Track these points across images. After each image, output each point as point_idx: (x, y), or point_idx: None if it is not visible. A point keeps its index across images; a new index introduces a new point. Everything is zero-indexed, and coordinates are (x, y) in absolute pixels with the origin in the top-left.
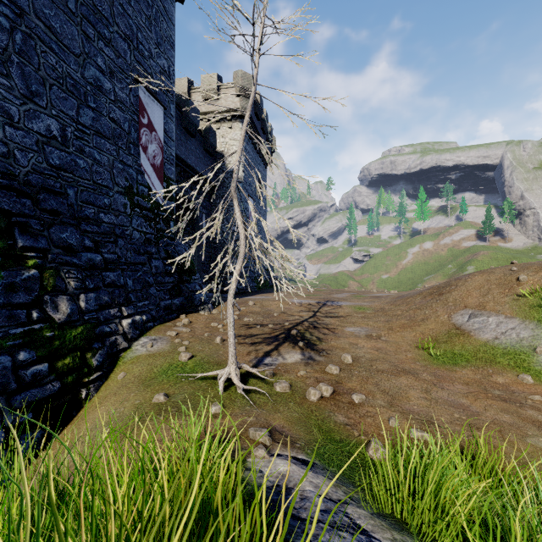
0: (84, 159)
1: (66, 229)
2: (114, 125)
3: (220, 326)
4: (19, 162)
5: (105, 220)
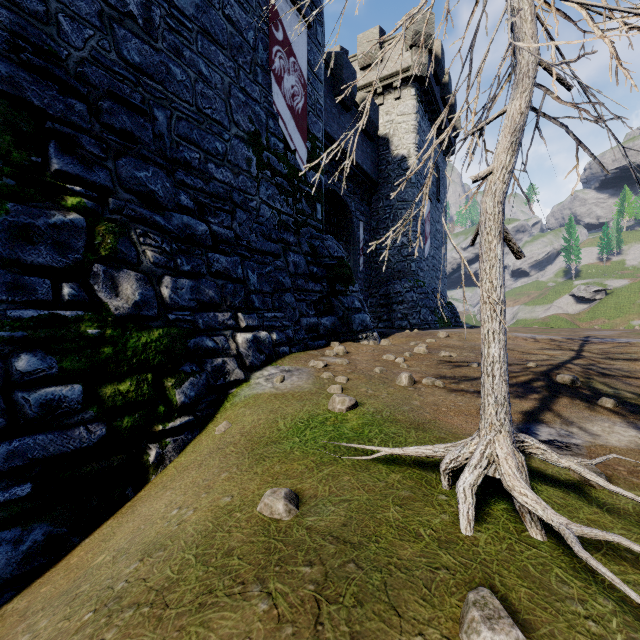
0: (182, 68)
1: (146, 167)
2: (232, 29)
3: (400, 360)
4: (68, 38)
5: (217, 176)
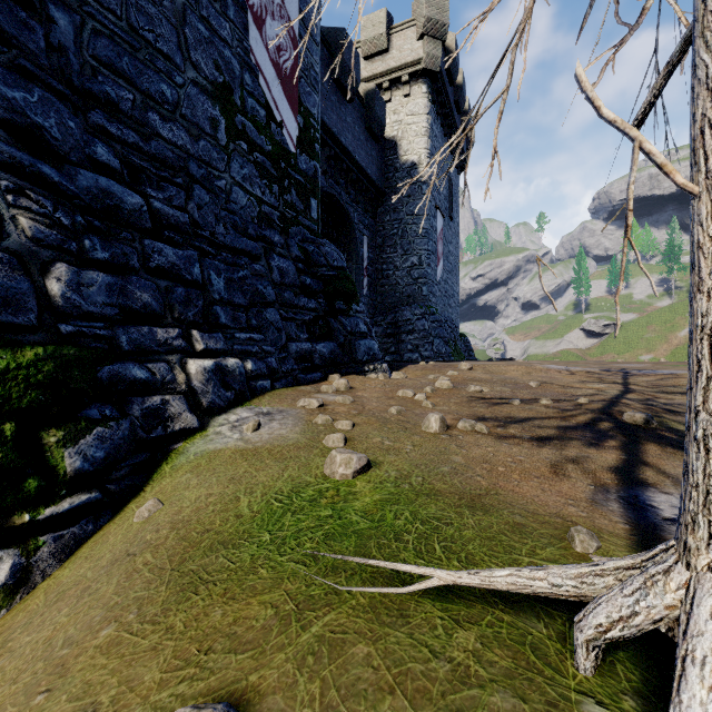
0: None
1: (28, 87)
2: None
3: (421, 396)
4: None
5: (163, 134)
